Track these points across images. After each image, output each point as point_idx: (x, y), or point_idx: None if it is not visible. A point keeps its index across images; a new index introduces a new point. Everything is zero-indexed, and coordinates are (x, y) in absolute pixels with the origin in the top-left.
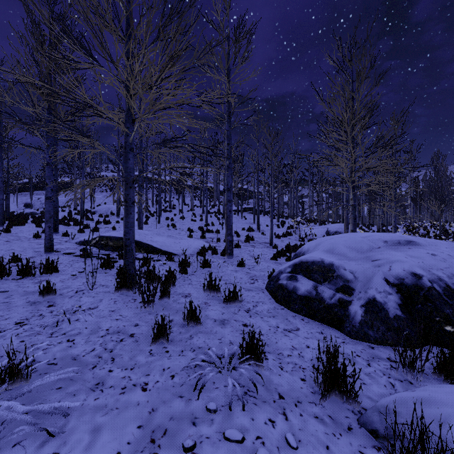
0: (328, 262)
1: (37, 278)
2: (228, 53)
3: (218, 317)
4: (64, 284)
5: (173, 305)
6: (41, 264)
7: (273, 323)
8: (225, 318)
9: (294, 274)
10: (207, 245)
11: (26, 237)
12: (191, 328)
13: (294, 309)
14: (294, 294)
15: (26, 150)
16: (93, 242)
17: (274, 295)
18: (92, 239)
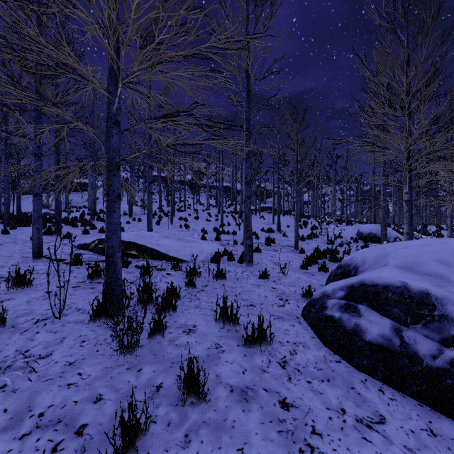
0: (418, 289)
1: (1, 296)
2: (247, 19)
3: (237, 381)
4: (28, 306)
5: (167, 350)
6: (9, 278)
7: (332, 400)
8: (248, 385)
9: (351, 302)
10: (222, 248)
11: (23, 239)
12: (189, 411)
13: (359, 366)
14: (357, 337)
15: (17, 141)
16: (92, 245)
17: (319, 332)
18: (91, 242)
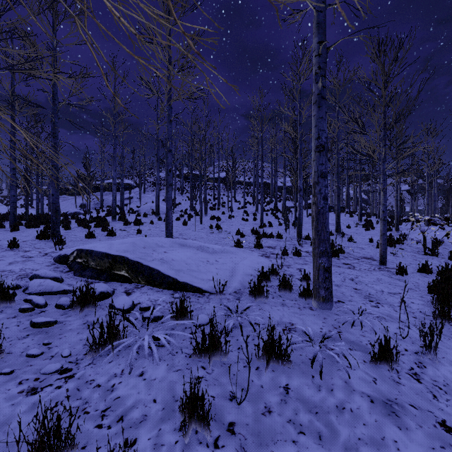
0: None
1: None
2: None
3: None
4: None
5: None
6: None
7: None
8: None
9: None
10: (266, 263)
11: (1, 246)
12: None
13: None
14: None
15: None
16: (70, 258)
17: None
18: (70, 253)
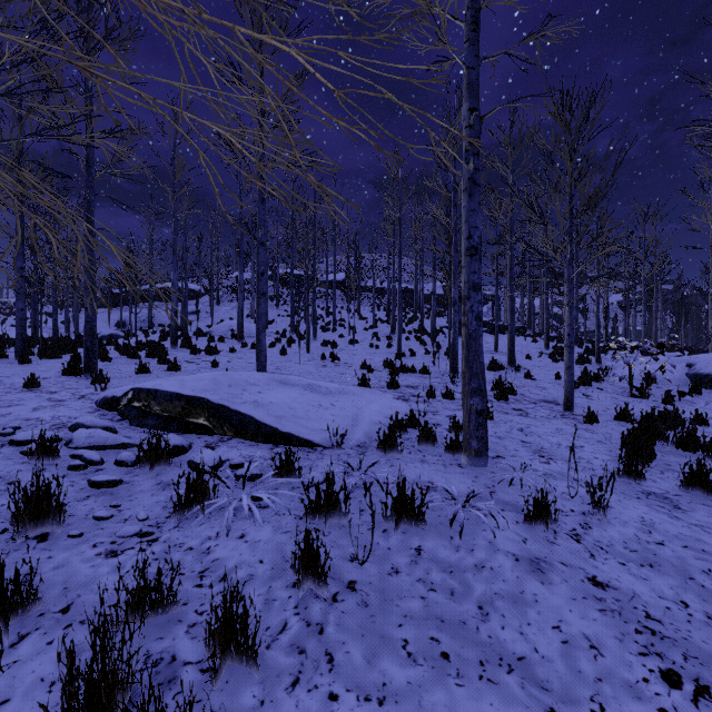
0: None
1: None
2: None
3: None
4: None
5: None
6: None
7: None
8: None
9: None
10: (404, 408)
11: (13, 385)
12: None
13: None
14: None
15: None
16: (123, 402)
17: None
18: (122, 394)
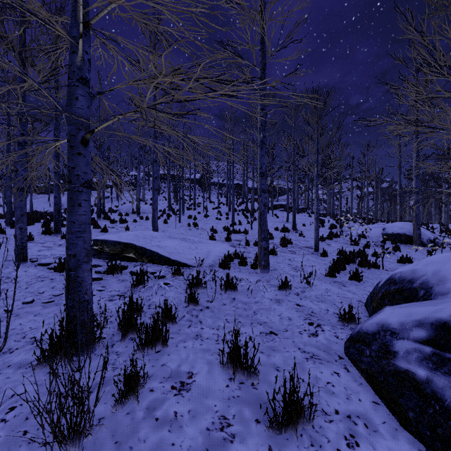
0: None
1: None
2: None
3: None
4: None
5: (140, 431)
6: None
7: None
8: None
9: (445, 352)
10: (233, 250)
11: None
12: None
13: None
14: None
15: (4, 131)
16: None
17: (385, 394)
18: None
